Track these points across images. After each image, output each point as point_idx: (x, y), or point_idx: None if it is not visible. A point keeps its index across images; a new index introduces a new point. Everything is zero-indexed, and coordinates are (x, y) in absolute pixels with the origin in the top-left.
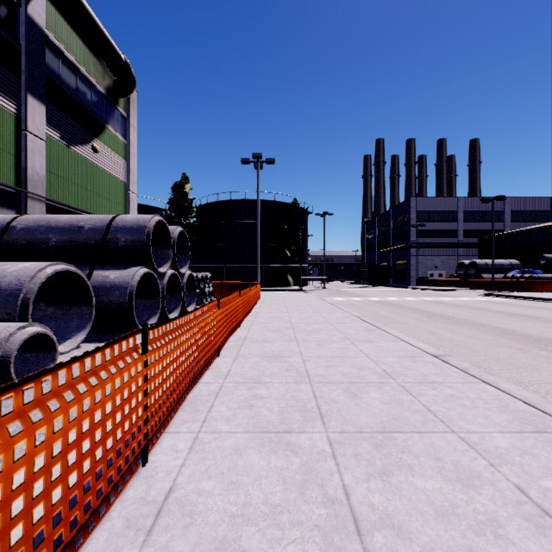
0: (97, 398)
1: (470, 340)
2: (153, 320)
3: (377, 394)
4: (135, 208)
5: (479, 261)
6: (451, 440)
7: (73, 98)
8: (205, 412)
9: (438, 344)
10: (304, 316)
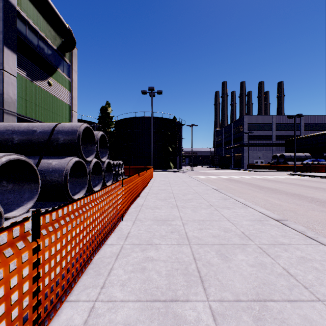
0: (25, 257)
1: (292, 205)
2: (82, 192)
3: (243, 256)
4: (76, 121)
5: (286, 154)
6: (322, 311)
7: (35, 51)
8: (105, 276)
9: (272, 209)
10: (181, 189)
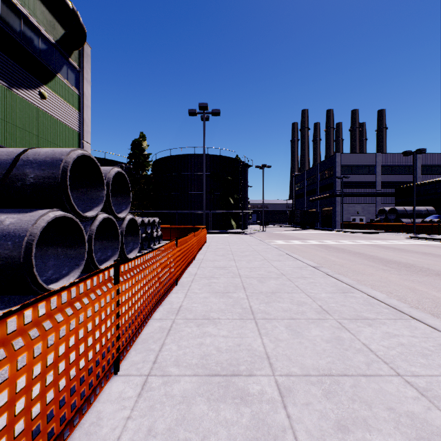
0: None
1: None
2: (74, 274)
3: None
4: None
5: (399, 208)
6: None
7: (16, 40)
8: None
9: None
10: (253, 266)
